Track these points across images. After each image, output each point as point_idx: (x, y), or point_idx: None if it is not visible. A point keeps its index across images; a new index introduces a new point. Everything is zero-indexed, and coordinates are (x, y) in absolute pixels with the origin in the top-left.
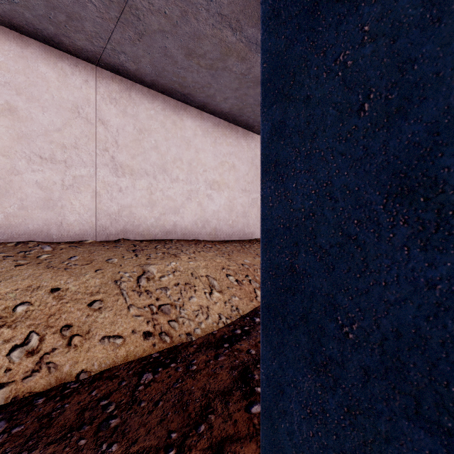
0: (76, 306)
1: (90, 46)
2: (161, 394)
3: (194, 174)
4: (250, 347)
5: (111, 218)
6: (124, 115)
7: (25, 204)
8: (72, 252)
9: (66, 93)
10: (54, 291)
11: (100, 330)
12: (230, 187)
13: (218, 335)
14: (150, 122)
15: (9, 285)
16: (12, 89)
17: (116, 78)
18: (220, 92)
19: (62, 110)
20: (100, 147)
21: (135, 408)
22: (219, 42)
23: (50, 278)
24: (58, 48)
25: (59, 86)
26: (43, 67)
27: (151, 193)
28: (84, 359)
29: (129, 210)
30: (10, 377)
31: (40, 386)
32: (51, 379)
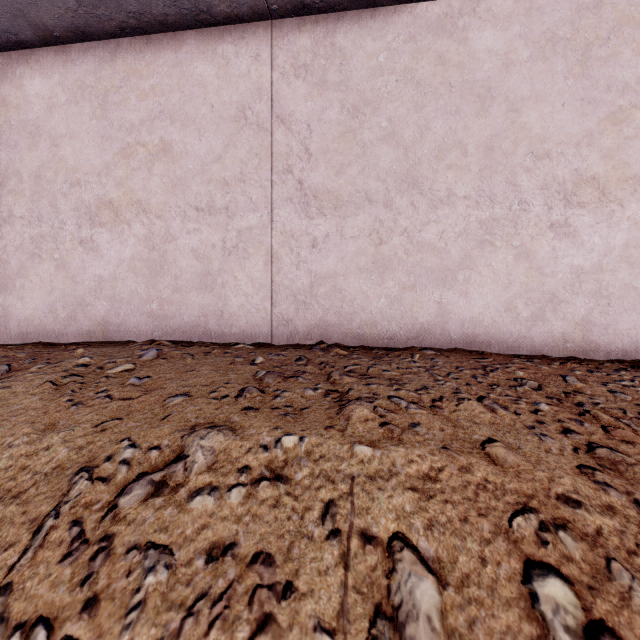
0: None
1: None
2: None
3: (501, 175)
4: None
5: (296, 302)
6: (321, 91)
7: (180, 284)
8: (165, 365)
9: (228, 94)
10: None
11: None
12: None
13: None
14: (376, 82)
15: None
16: (166, 118)
17: (307, 23)
18: None
19: (223, 123)
20: (278, 169)
21: None
22: None
23: (14, 425)
24: (216, 23)
25: (220, 86)
26: (200, 67)
27: (379, 241)
28: None
29: (331, 283)
30: None
31: None
32: None
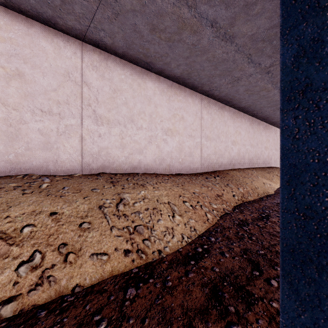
0: (70, 227)
1: (78, 25)
2: (146, 311)
3: (153, 124)
4: (213, 265)
5: (92, 157)
6: (102, 79)
7: (30, 146)
8: (65, 183)
9: (60, 62)
10: (53, 215)
11: (89, 248)
12: (180, 133)
13: (183, 252)
14: (121, 84)
15: (18, 210)
16: (20, 58)
17: (97, 51)
18: (175, 60)
19: (57, 75)
20: (85, 103)
21: (125, 325)
22: (177, 18)
23: (49, 204)
24: (54, 28)
25: (55, 57)
26: (43, 42)
27: (122, 138)
28: (78, 274)
29: (106, 151)
30: (17, 290)
31: (42, 299)
32: (51, 292)
